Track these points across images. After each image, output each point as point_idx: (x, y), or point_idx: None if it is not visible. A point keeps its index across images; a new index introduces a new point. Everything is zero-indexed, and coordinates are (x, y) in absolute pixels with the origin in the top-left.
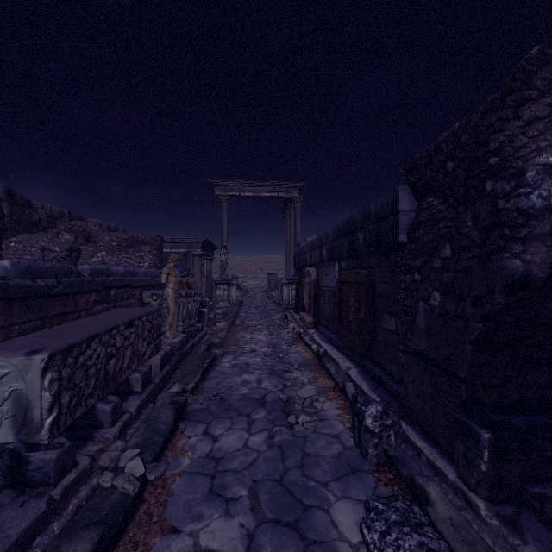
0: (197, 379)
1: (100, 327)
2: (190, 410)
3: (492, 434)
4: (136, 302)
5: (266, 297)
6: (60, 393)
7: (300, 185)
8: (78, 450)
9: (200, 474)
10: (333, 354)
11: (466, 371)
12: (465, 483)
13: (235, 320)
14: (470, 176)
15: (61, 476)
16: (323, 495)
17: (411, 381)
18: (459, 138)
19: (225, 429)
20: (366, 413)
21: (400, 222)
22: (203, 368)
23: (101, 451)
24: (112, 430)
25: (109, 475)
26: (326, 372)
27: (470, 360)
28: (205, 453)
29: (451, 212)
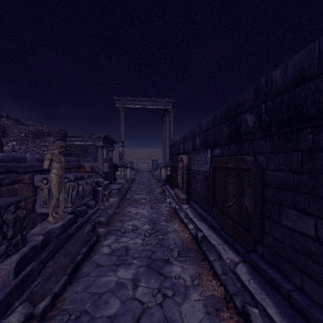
0: (60, 287)
1: None
2: None
3: None
4: (25, 186)
5: (151, 175)
6: None
7: (173, 101)
8: None
9: None
10: (210, 238)
11: None
12: None
13: (126, 194)
14: None
15: None
16: None
17: None
18: None
19: None
20: None
21: None
22: (74, 263)
23: None
24: None
25: None
26: (209, 265)
27: None
28: None
29: None
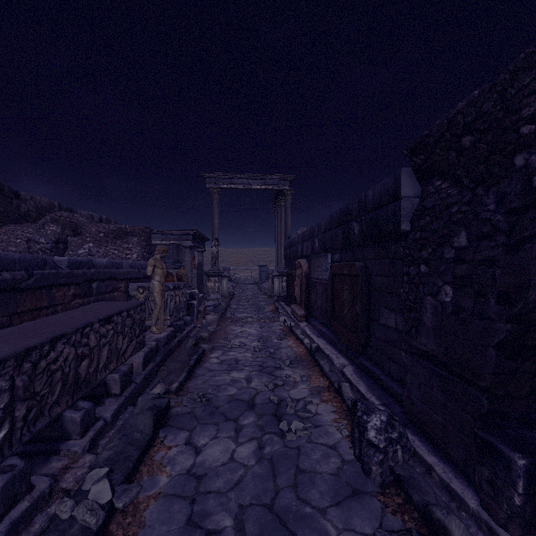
0: (183, 378)
1: (70, 325)
2: (172, 414)
3: (528, 460)
4: (122, 295)
5: (257, 288)
6: (14, 405)
7: (291, 178)
8: (40, 468)
9: (178, 497)
10: (326, 350)
11: (488, 379)
12: (491, 515)
13: (226, 312)
14: (493, 151)
15: (10, 506)
16: (321, 526)
17: (417, 385)
18: (480, 106)
19: (210, 437)
20: (368, 424)
21: (402, 208)
22: (189, 365)
23: (66, 468)
24: (81, 442)
25: (69, 503)
26: (319, 369)
27: (494, 367)
28: (186, 468)
29: (466, 195)
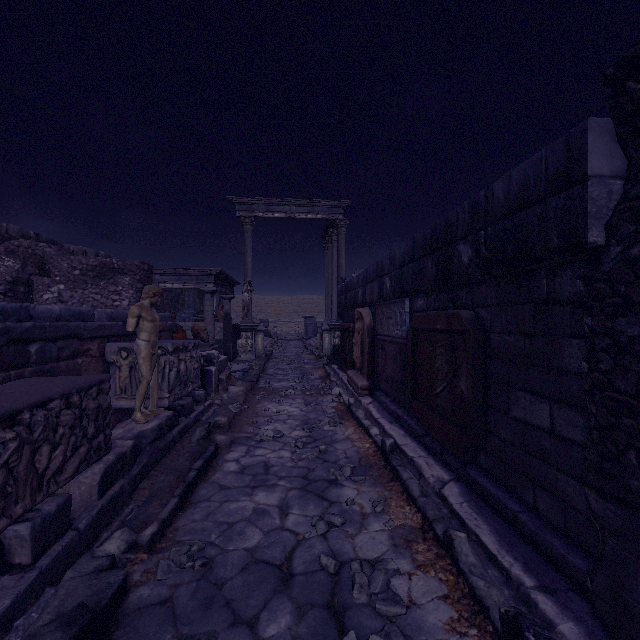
0: (169, 512)
1: None
2: (128, 608)
3: None
4: (92, 361)
5: (303, 346)
6: None
7: (345, 205)
8: None
9: None
10: (407, 448)
11: None
12: None
13: (259, 380)
14: None
15: None
16: None
17: None
18: None
19: None
20: None
21: (590, 199)
22: (185, 482)
23: None
24: None
25: None
26: (401, 487)
27: None
28: None
29: None
